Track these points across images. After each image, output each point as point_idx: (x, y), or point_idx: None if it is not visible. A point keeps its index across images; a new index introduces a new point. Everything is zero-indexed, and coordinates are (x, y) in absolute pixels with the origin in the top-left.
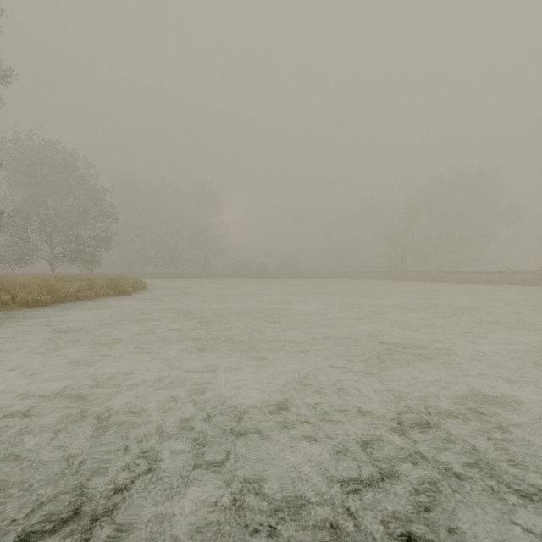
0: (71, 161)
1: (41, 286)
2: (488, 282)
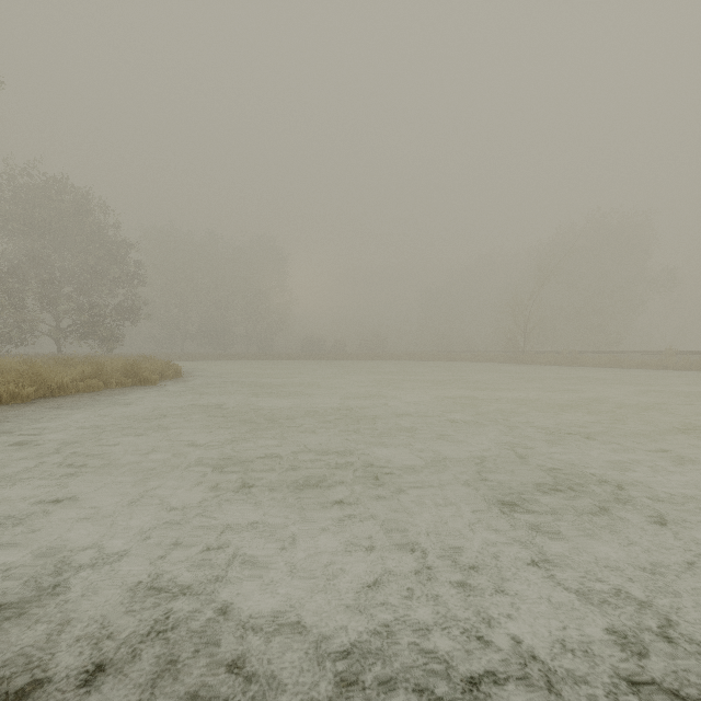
0: (83, 204)
1: (24, 373)
2: (641, 366)
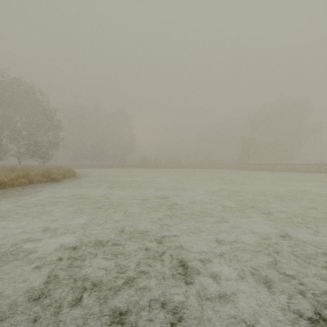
0: (31, 91)
1: None
2: (308, 171)
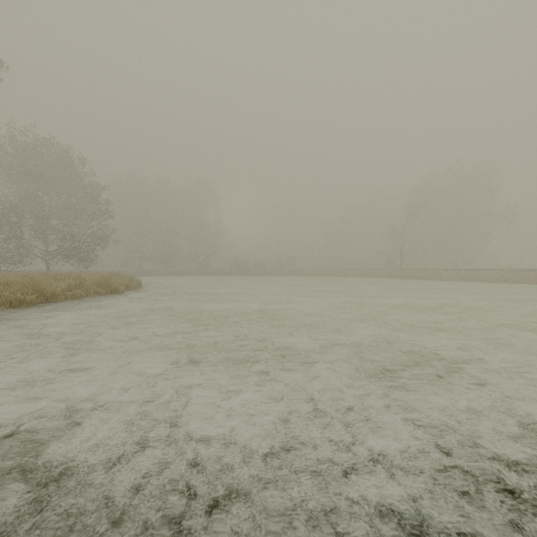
0: (66, 157)
1: (27, 285)
2: (489, 280)
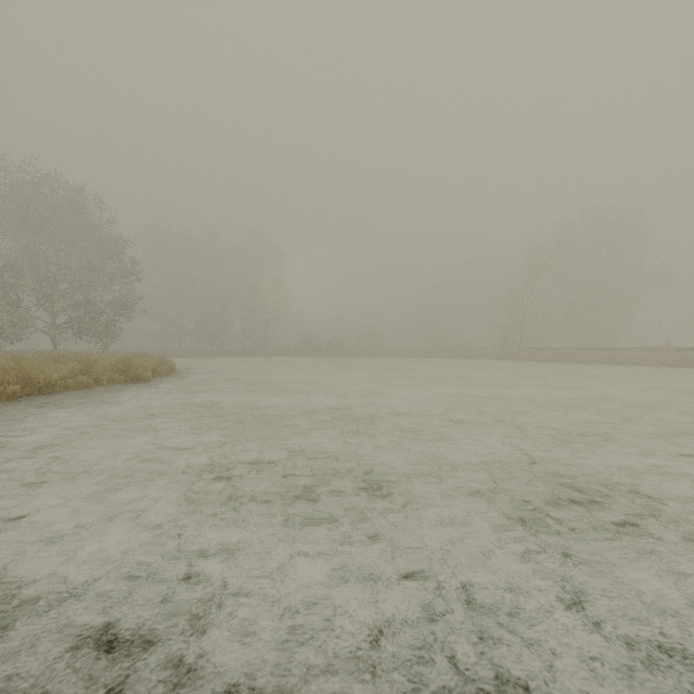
0: (79, 200)
1: (10, 370)
2: (639, 362)
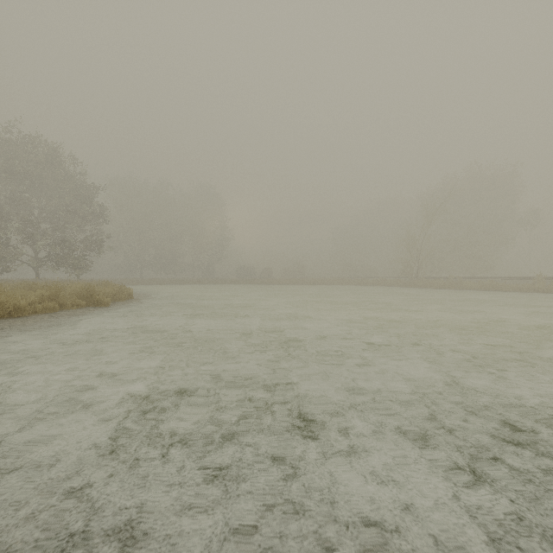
0: (57, 156)
1: None
2: (516, 289)
